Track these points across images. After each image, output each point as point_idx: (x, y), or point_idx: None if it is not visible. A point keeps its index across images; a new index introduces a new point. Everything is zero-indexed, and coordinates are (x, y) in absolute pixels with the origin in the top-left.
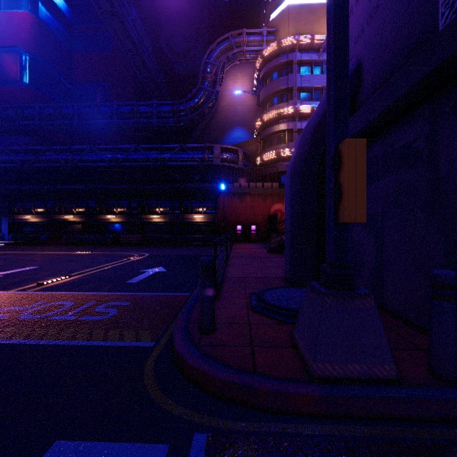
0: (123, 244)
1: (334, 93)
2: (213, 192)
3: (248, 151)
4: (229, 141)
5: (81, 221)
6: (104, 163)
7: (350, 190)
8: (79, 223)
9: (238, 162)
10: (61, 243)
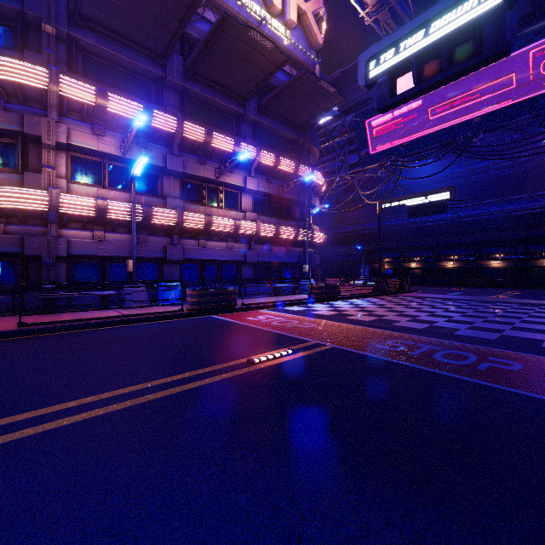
0: (469, 285)
1: None
2: None
3: None
4: None
5: (421, 267)
6: (445, 221)
7: None
8: (419, 269)
9: None
10: (415, 283)
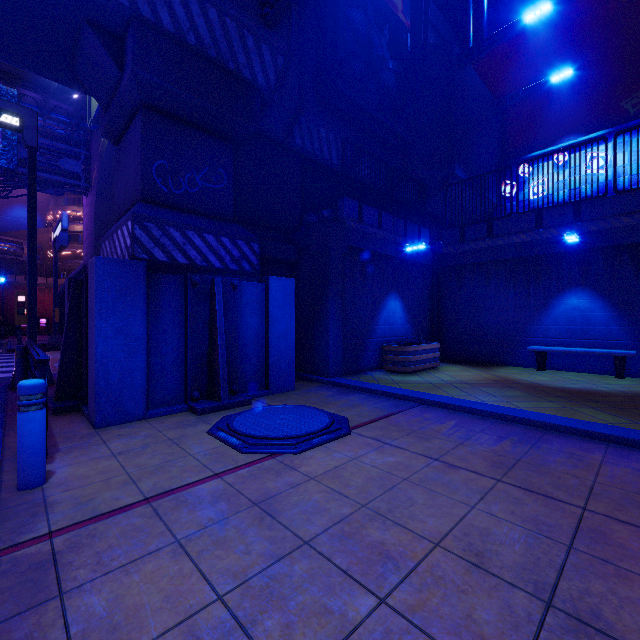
0: None
1: (54, 298)
2: None
3: (38, 240)
4: (8, 218)
5: None
6: None
7: (56, 317)
8: None
9: (23, 255)
10: None
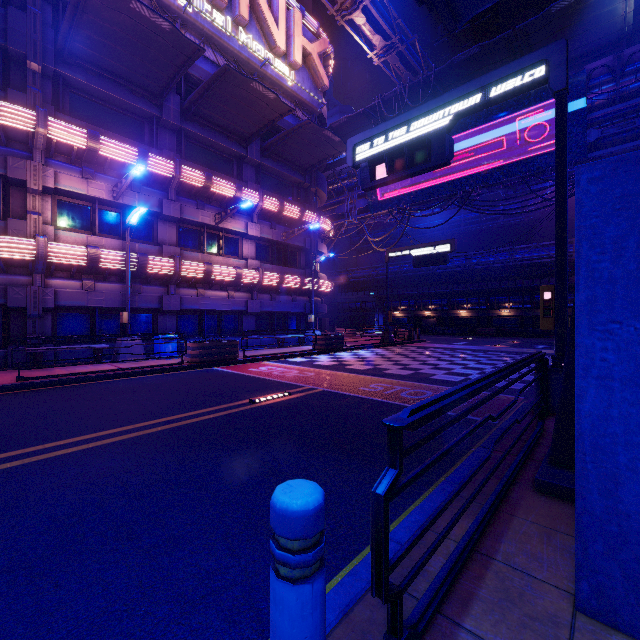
0: (480, 335)
1: None
2: (571, 286)
3: None
4: None
5: (435, 316)
6: (458, 269)
7: None
8: (434, 318)
9: None
10: (429, 333)
